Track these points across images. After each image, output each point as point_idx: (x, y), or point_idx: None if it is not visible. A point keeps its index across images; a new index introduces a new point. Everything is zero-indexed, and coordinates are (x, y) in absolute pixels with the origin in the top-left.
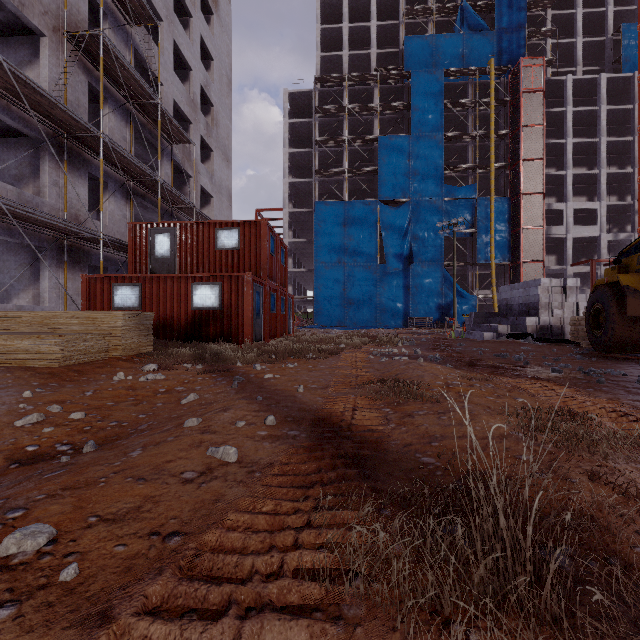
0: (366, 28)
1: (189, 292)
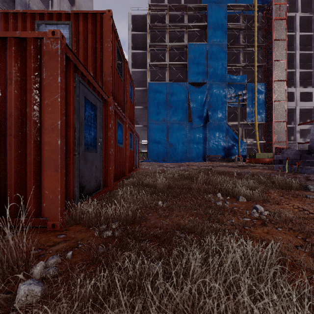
0: None
1: None
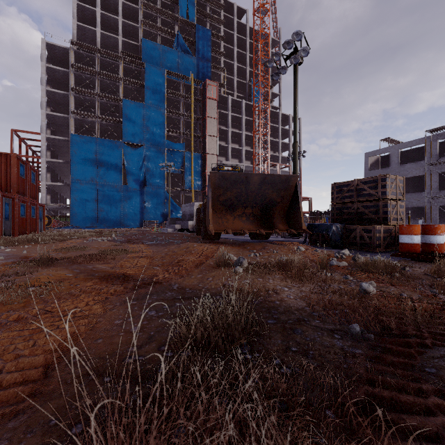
0: (115, 19)
1: None
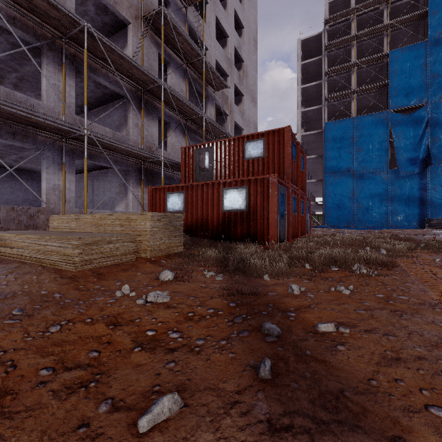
0: None
1: (220, 196)
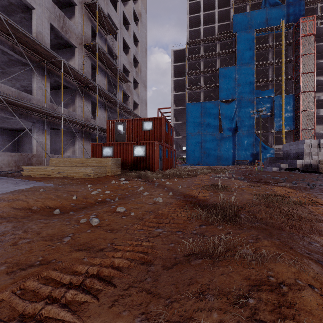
0: (212, 13)
1: (132, 149)
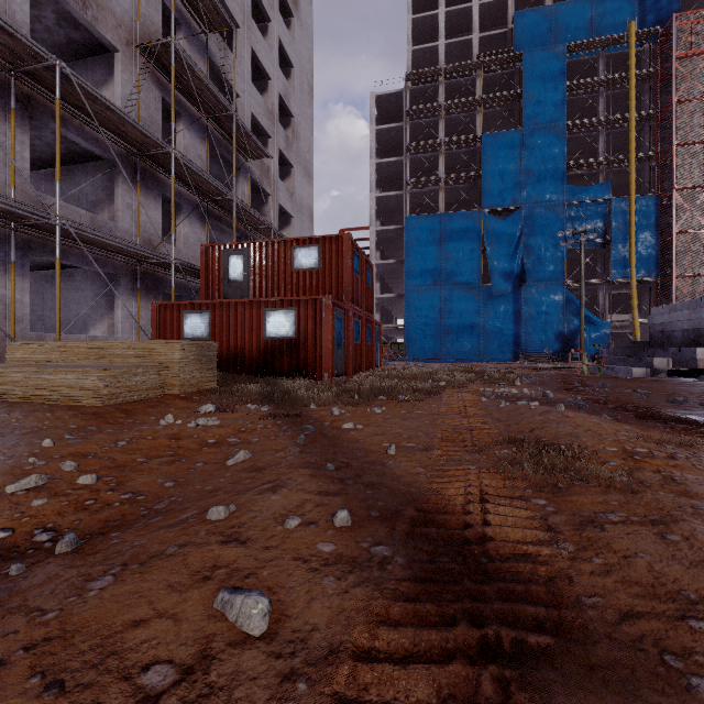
0: (466, 10)
1: (261, 319)
